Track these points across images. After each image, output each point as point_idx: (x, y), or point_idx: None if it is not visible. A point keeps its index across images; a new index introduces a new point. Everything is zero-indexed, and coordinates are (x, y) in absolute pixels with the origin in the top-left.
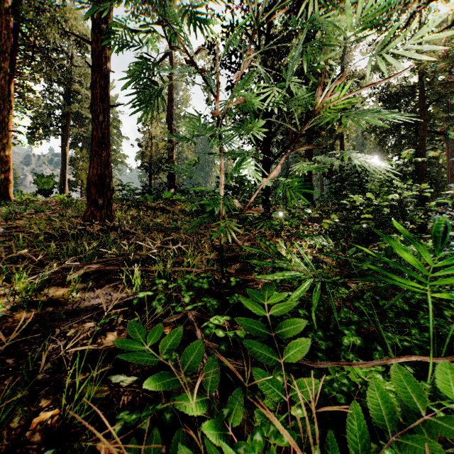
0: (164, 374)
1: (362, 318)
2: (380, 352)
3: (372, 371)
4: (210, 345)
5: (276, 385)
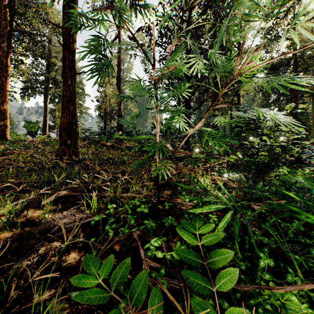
0: (115, 312)
1: (270, 239)
2: (291, 274)
3: (288, 293)
4: (151, 263)
5: (211, 313)
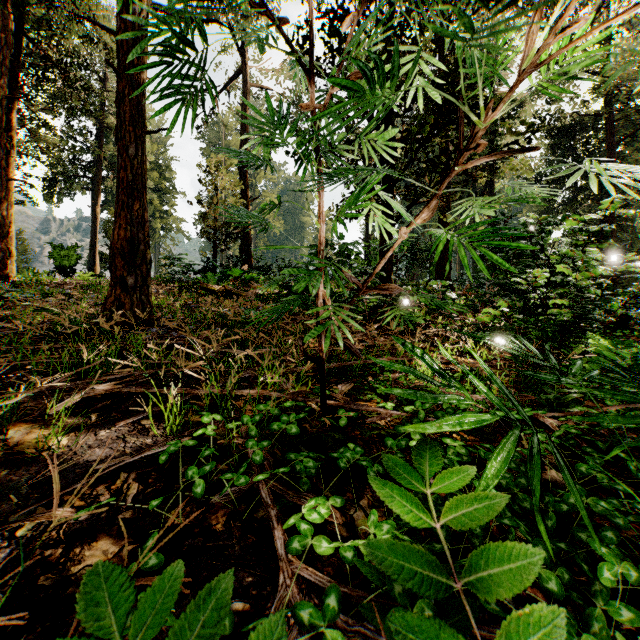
0: None
1: (608, 502)
2: None
3: None
4: (302, 571)
5: None
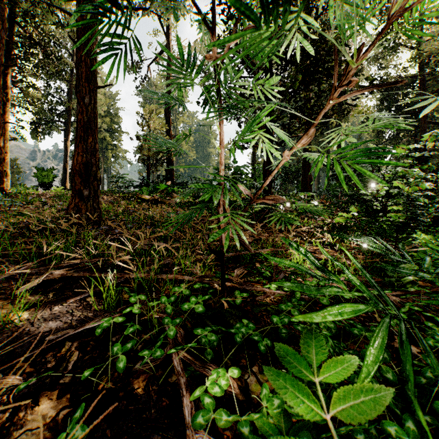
0: None
1: None
2: None
3: None
4: None
5: None
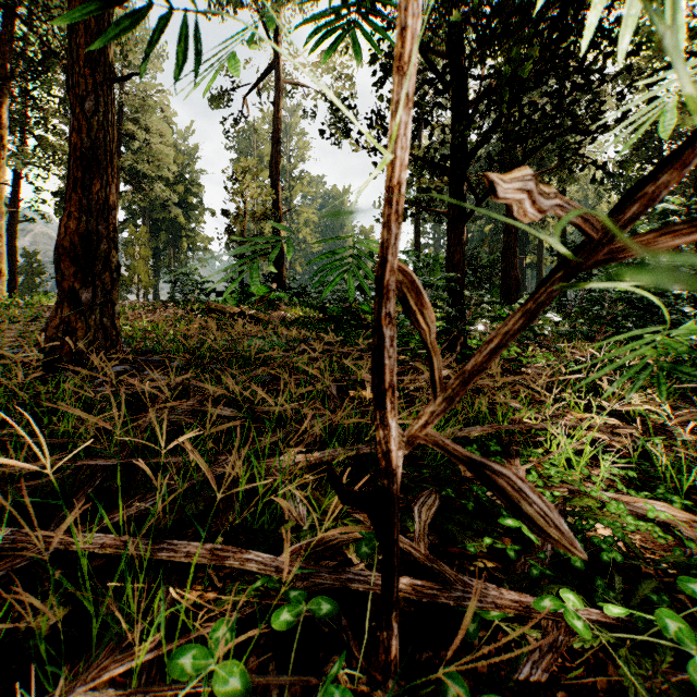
0: None
1: None
2: None
3: None
4: None
5: None
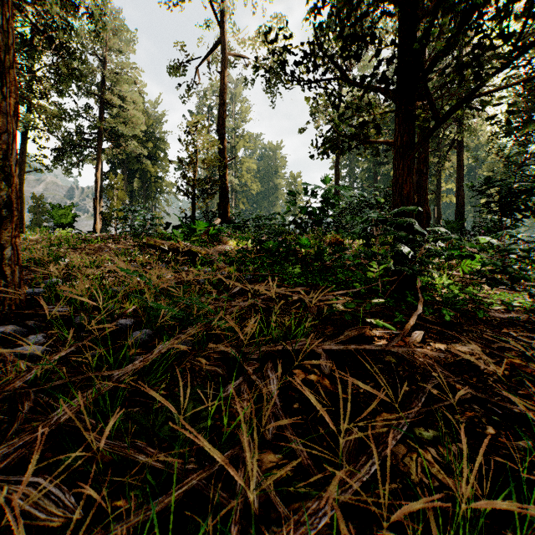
0: None
1: None
2: None
3: None
4: None
5: None
